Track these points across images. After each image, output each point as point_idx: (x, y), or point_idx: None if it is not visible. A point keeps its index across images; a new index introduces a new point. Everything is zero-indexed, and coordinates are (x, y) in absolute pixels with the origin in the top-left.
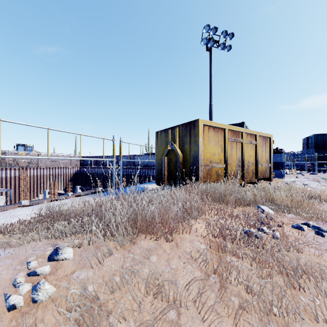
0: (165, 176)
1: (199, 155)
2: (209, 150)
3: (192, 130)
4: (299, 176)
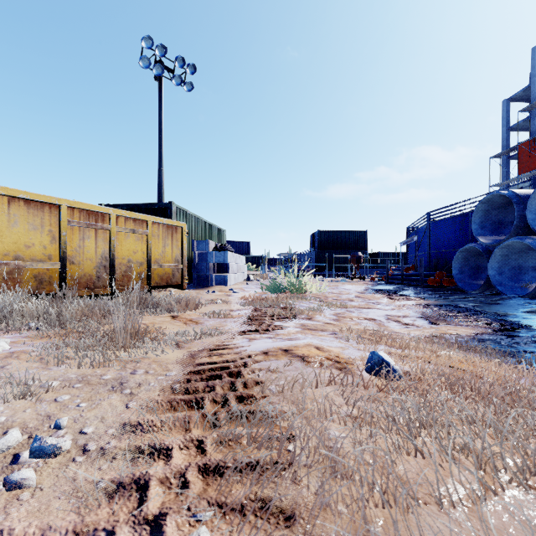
0: None
1: None
2: (12, 239)
3: None
4: (252, 282)
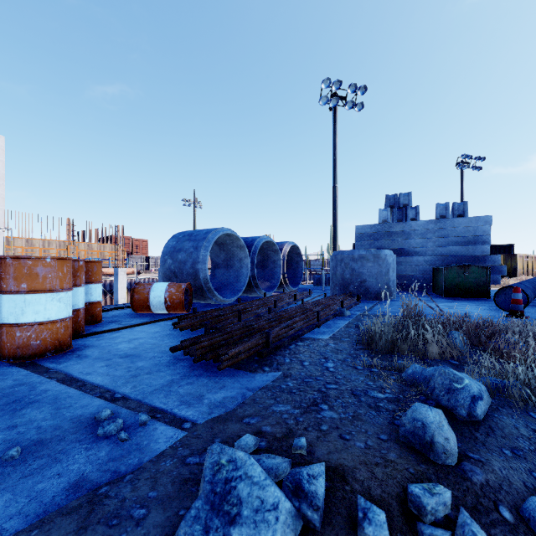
0: None
1: (517, 267)
2: (518, 265)
3: (513, 257)
4: None
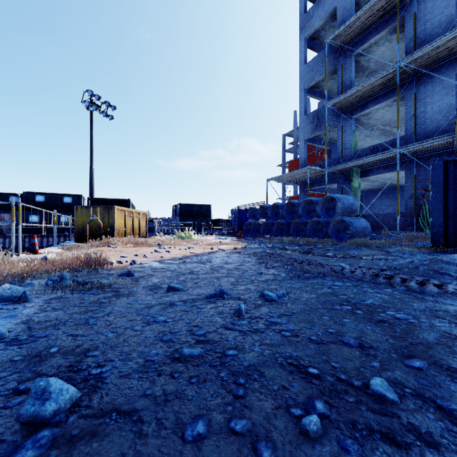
0: (88, 236)
1: (115, 224)
2: (118, 222)
3: (111, 211)
4: (163, 236)
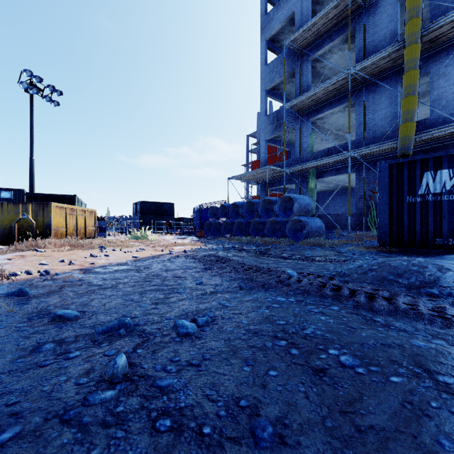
0: (16, 237)
1: (51, 223)
2: (56, 220)
3: (46, 208)
4: (116, 236)
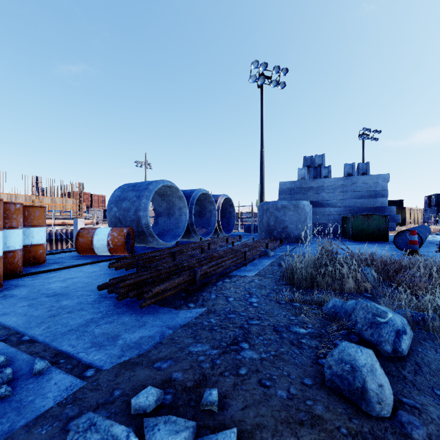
0: None
1: (406, 217)
2: (407, 216)
3: (403, 210)
4: None
